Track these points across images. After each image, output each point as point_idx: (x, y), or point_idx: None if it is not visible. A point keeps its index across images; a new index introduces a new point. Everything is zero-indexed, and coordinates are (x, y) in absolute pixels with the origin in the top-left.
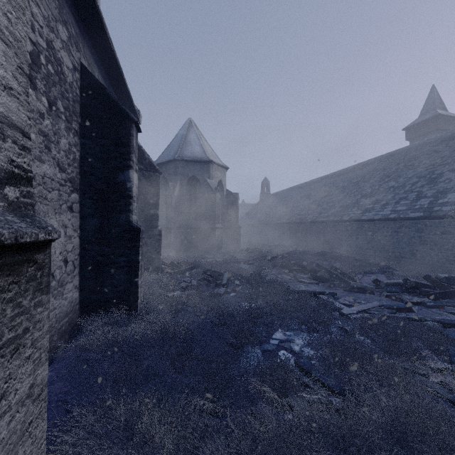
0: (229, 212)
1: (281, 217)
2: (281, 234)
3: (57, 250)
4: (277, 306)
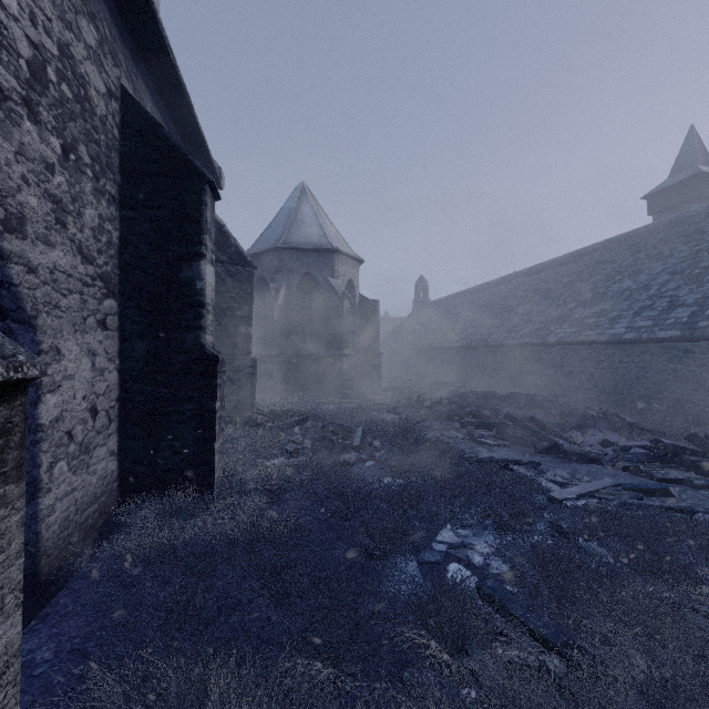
0: (364, 330)
1: (446, 339)
2: (447, 366)
3: (79, 393)
4: (444, 486)
